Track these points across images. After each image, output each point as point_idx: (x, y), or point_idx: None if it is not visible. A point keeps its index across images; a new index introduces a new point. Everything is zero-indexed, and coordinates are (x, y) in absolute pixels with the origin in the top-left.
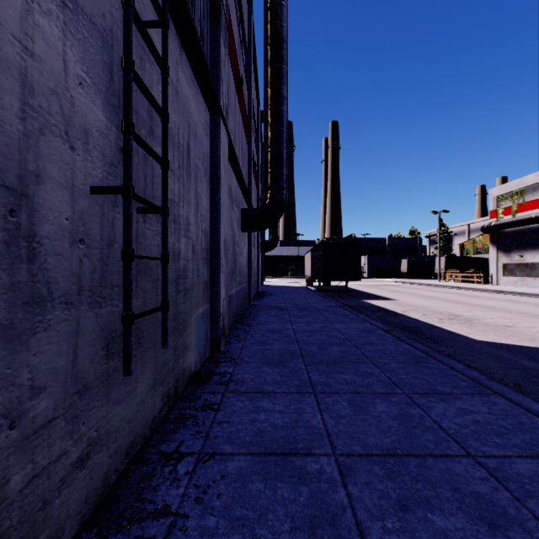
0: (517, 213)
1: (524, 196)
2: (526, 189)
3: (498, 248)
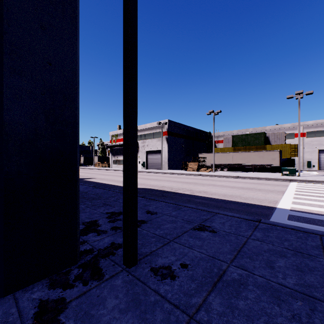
0: (116, 142)
1: (118, 137)
2: (118, 135)
3: (112, 154)
